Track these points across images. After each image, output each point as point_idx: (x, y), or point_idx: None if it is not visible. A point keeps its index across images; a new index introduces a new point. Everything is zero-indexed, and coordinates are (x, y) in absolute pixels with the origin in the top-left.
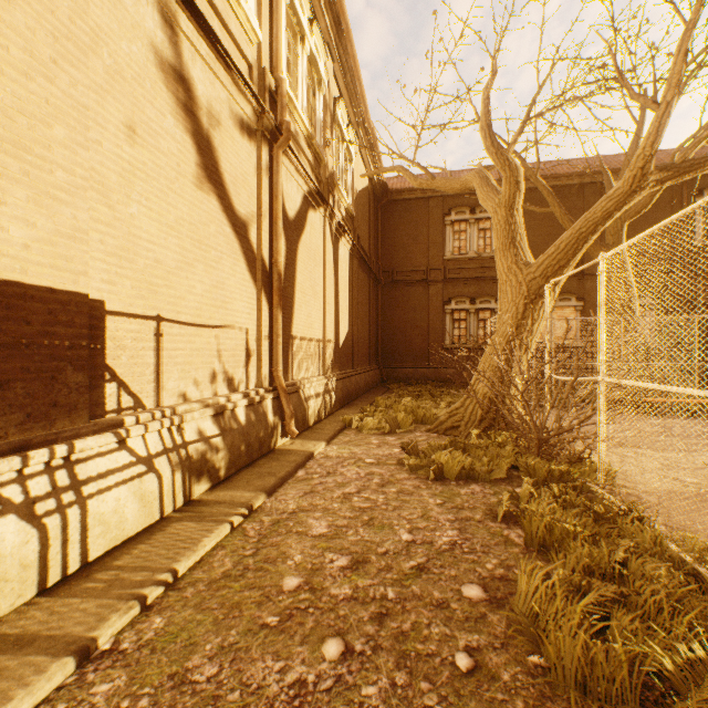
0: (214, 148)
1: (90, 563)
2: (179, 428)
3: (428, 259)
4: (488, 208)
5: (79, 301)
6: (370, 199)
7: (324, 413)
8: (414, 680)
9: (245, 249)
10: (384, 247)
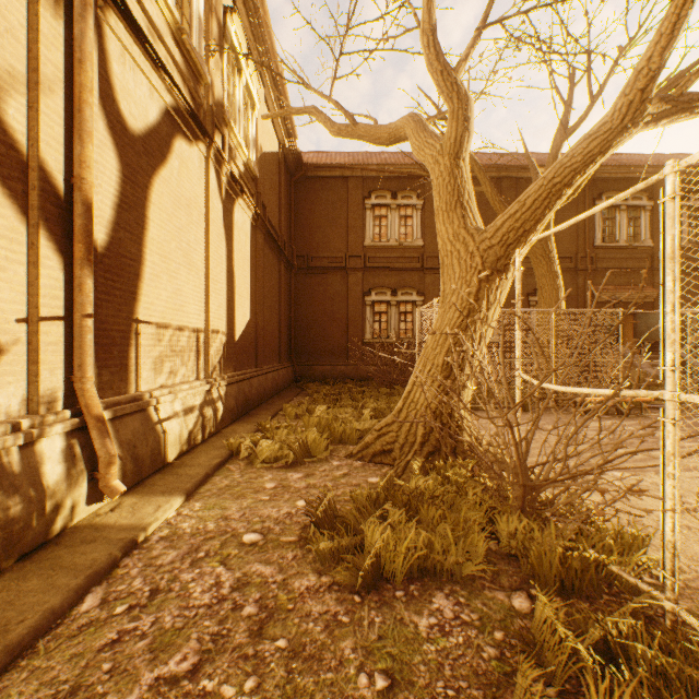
0: None
1: None
2: None
3: (347, 245)
4: (426, 158)
5: None
6: (280, 169)
7: (202, 434)
8: None
9: None
10: (298, 228)
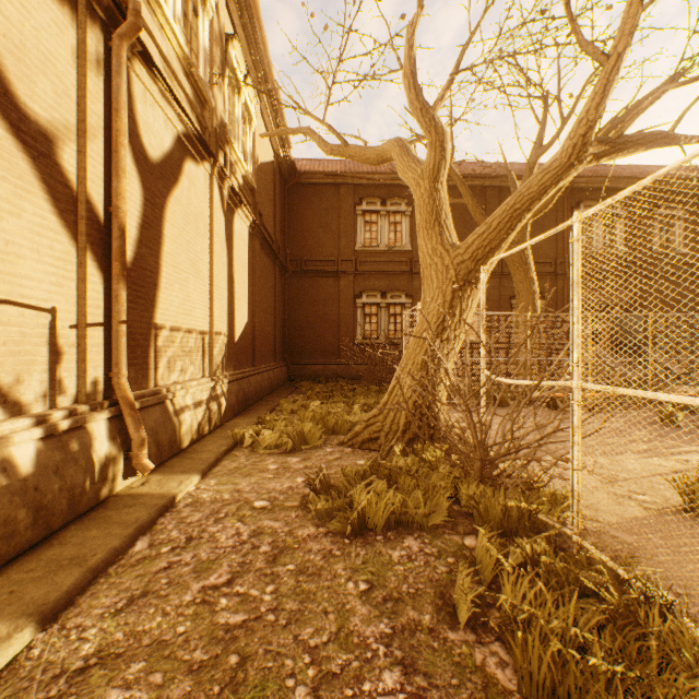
0: None
1: None
2: None
3: (339, 249)
4: (409, 180)
5: None
6: (275, 177)
7: (209, 426)
8: None
9: (47, 176)
10: (292, 233)
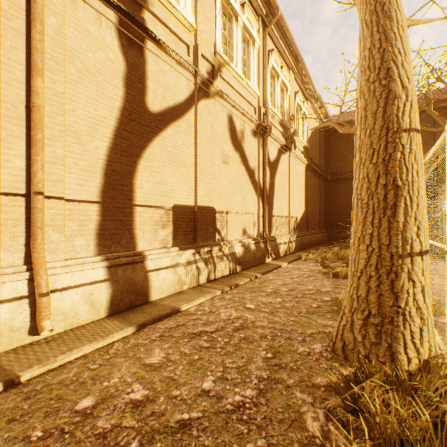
0: (242, 148)
1: (215, 279)
2: (233, 248)
3: None
4: None
5: (211, 209)
6: (320, 133)
7: (288, 252)
8: (299, 305)
9: (253, 182)
10: (330, 158)
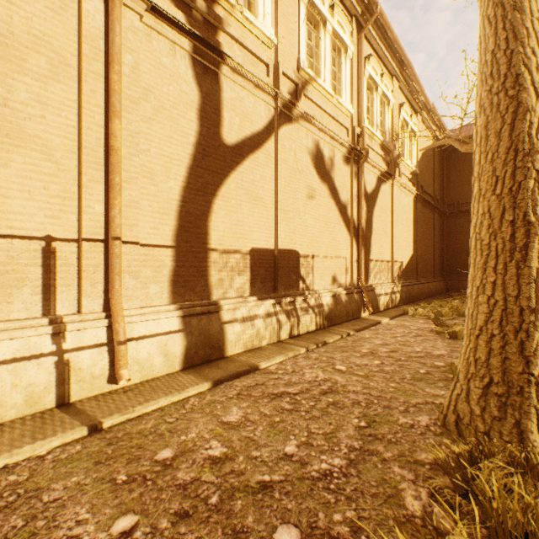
0: (331, 179)
1: (299, 335)
2: (321, 299)
3: None
4: None
5: (294, 252)
6: (434, 153)
7: (391, 305)
8: (402, 370)
9: (344, 219)
10: (449, 185)
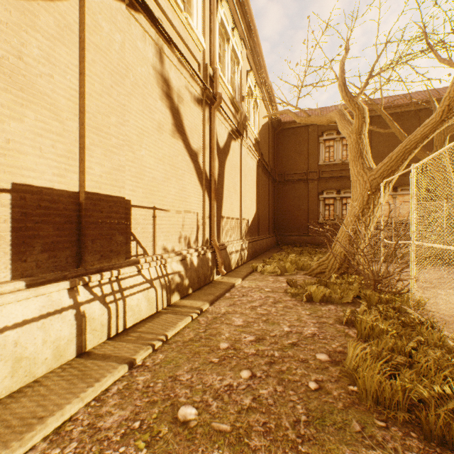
0: (180, 114)
1: (127, 329)
2: (164, 266)
3: (308, 165)
4: (344, 134)
5: (121, 201)
6: (269, 129)
7: (241, 262)
8: (286, 390)
9: (196, 168)
10: (278, 159)
